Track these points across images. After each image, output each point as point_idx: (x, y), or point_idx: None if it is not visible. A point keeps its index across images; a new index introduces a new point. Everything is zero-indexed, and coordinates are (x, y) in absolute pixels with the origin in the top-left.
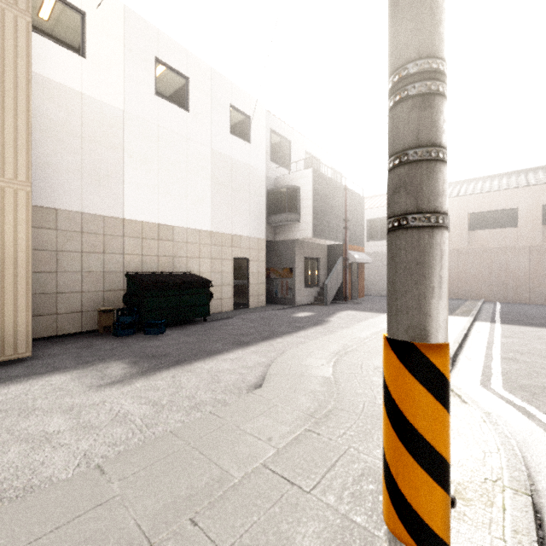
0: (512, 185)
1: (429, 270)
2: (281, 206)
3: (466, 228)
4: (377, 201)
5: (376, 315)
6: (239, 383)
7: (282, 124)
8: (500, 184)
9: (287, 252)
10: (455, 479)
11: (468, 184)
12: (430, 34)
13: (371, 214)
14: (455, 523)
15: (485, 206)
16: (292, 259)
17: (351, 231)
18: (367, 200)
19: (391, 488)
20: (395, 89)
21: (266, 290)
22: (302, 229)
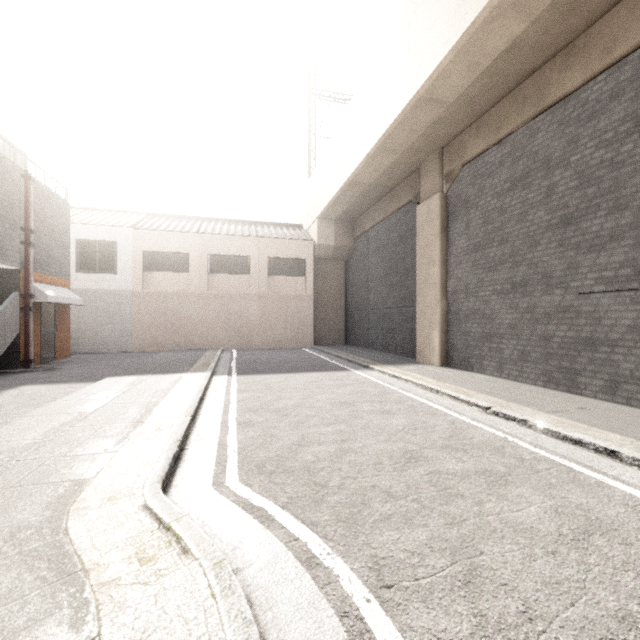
0: (246, 233)
1: None
2: None
3: (206, 270)
4: (96, 217)
5: (80, 386)
6: None
7: None
8: (236, 230)
9: None
10: None
11: (209, 223)
12: None
13: (85, 233)
14: None
15: (223, 249)
16: None
17: (42, 251)
18: (79, 211)
19: None
20: None
21: None
22: None
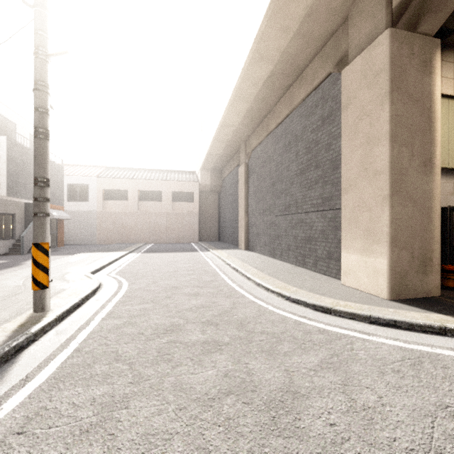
0: (160, 178)
1: (43, 226)
2: None
3: (137, 199)
4: (77, 170)
5: (69, 256)
6: None
7: None
8: (155, 176)
9: None
10: (70, 294)
11: (140, 172)
12: (43, 173)
13: (71, 180)
14: (64, 299)
15: (147, 187)
16: None
17: (51, 193)
18: (68, 167)
19: (33, 279)
20: (35, 182)
21: None
22: None
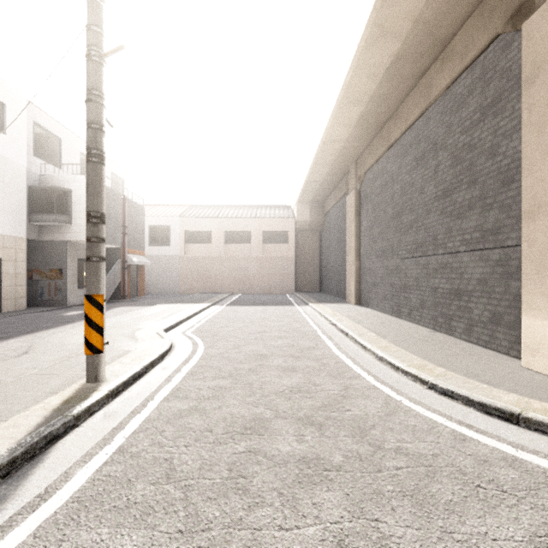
0: (248, 215)
1: (97, 274)
2: (49, 206)
3: (222, 241)
4: (159, 211)
5: (147, 308)
6: (3, 358)
7: (50, 119)
8: (243, 213)
9: (57, 253)
10: (134, 358)
11: (226, 209)
12: (97, 206)
13: (153, 222)
14: (125, 366)
15: (233, 227)
16: (62, 260)
17: (131, 236)
18: (151, 207)
19: (85, 341)
20: (87, 218)
21: (28, 293)
22: (75, 232)
